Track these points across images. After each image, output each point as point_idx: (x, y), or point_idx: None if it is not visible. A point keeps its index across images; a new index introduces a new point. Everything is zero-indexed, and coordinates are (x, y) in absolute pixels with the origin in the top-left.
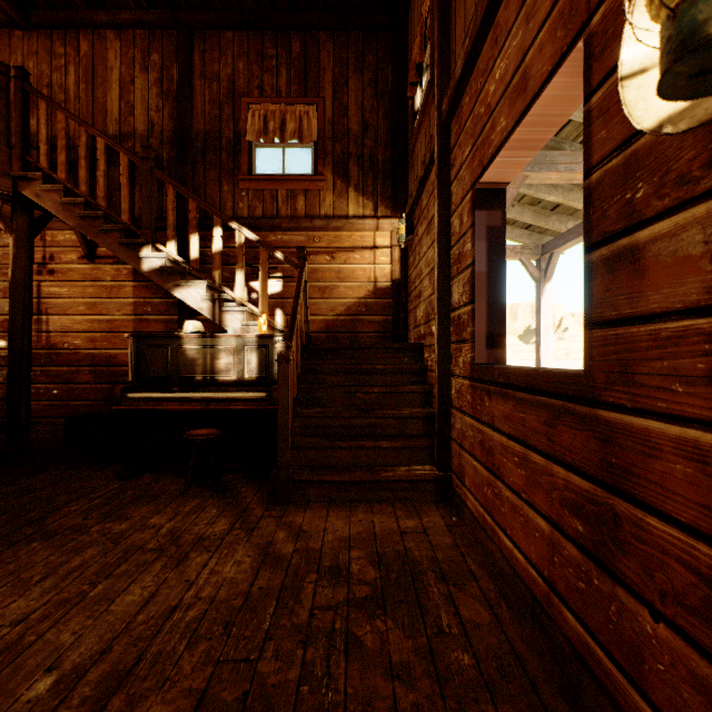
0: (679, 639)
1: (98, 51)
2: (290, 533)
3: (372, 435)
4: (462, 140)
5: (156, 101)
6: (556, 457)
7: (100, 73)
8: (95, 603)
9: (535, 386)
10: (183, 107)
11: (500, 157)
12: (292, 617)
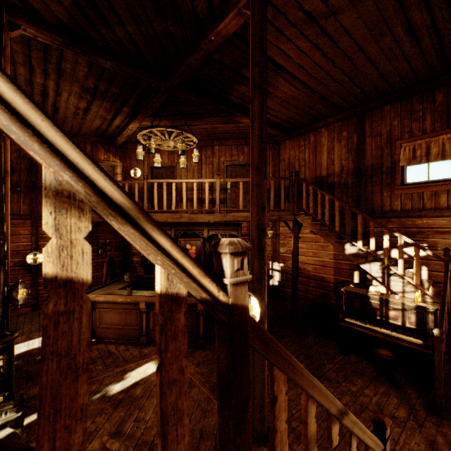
0: None
1: (317, 139)
2: (446, 441)
3: None
4: None
5: (344, 155)
6: None
7: (318, 149)
8: None
9: None
10: (359, 156)
11: None
12: None
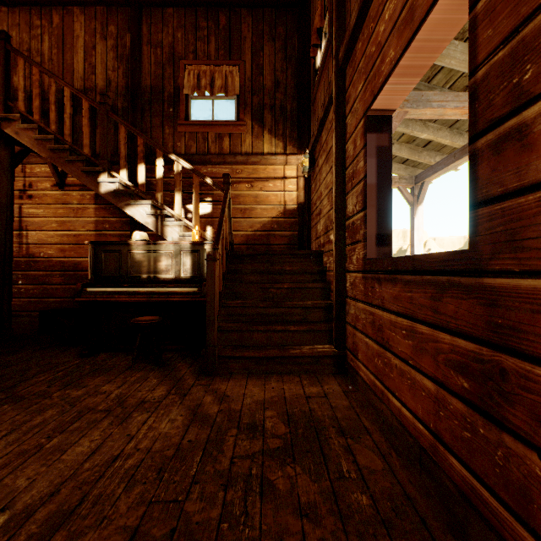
0: None
1: (67, 23)
2: (216, 397)
3: (282, 321)
4: (355, 79)
5: (112, 63)
6: (442, 326)
7: (69, 41)
8: (49, 453)
9: (422, 268)
10: (133, 67)
11: (388, 84)
12: (215, 465)
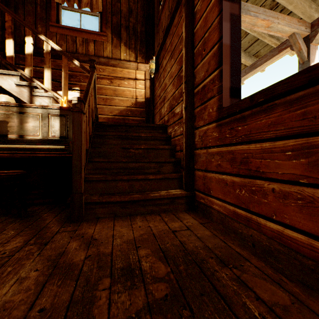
0: None
1: None
2: (83, 242)
3: (141, 173)
4: None
5: None
6: None
7: None
8: None
9: None
10: None
11: None
12: None
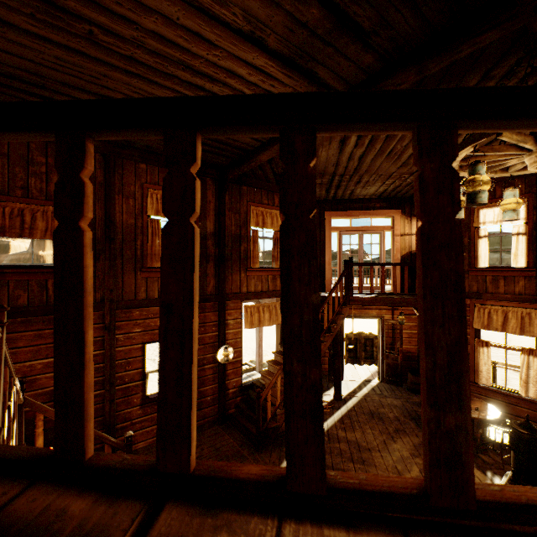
0: (210, 407)
1: None
2: None
3: None
4: (132, 323)
5: None
6: None
7: None
8: None
9: None
10: None
11: None
12: None
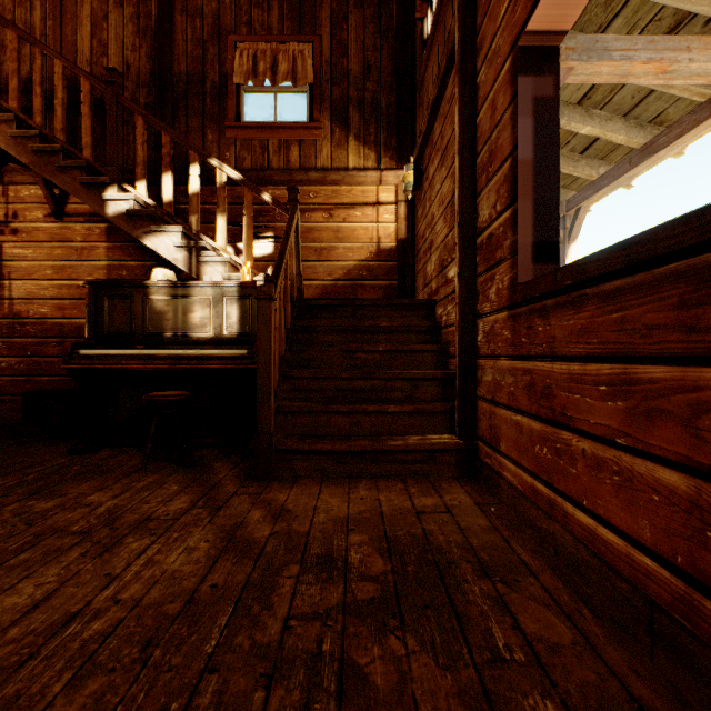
0: None
1: None
2: (269, 512)
3: (376, 400)
4: (494, 3)
5: (132, 40)
6: None
7: (69, 9)
8: None
9: (651, 254)
10: (161, 45)
11: None
12: (253, 633)
